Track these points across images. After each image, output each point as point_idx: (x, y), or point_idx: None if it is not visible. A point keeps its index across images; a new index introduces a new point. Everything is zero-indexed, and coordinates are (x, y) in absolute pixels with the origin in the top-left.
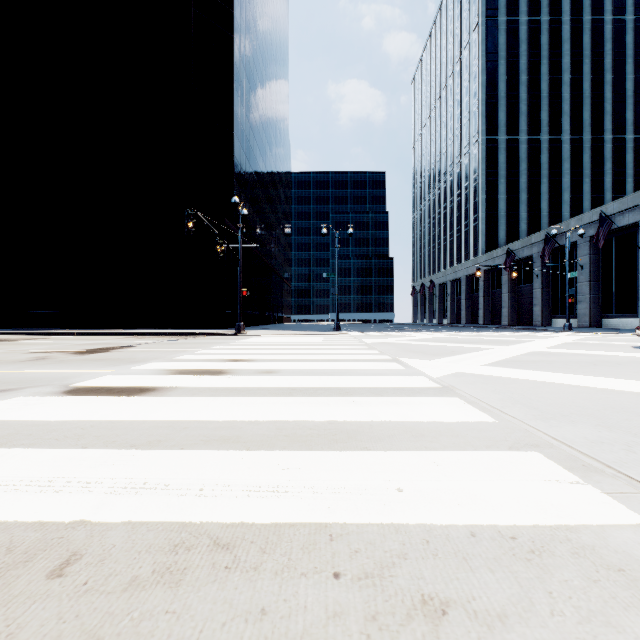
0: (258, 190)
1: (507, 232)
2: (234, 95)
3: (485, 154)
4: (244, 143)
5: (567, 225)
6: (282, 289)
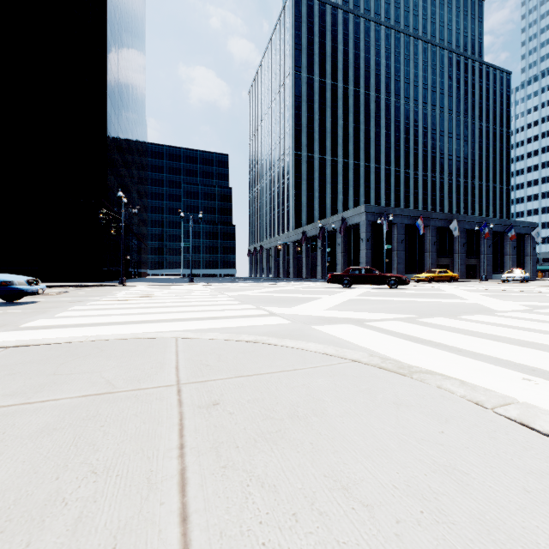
0: (123, 170)
1: (307, 217)
2: (107, 101)
3: (294, 163)
4: (114, 135)
5: (332, 219)
6: (141, 249)
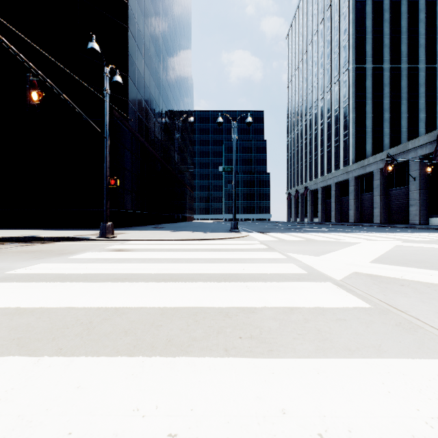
0: (160, 102)
1: (373, 145)
2: None
3: (355, 79)
4: (142, 48)
5: None
6: (185, 194)
